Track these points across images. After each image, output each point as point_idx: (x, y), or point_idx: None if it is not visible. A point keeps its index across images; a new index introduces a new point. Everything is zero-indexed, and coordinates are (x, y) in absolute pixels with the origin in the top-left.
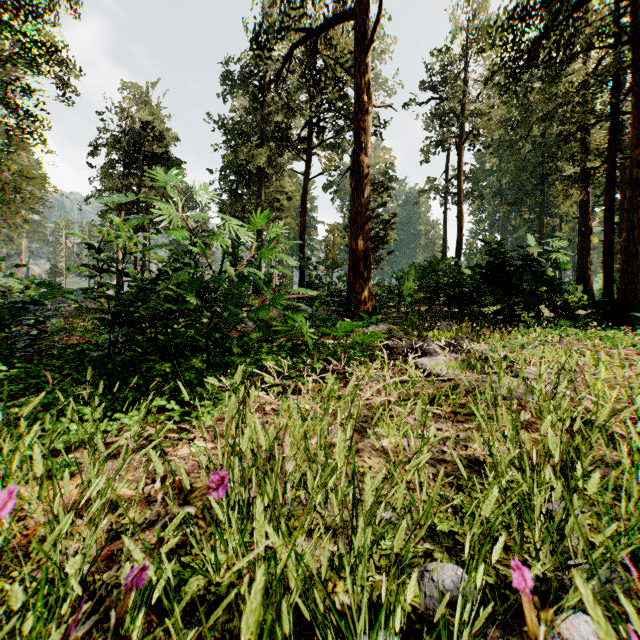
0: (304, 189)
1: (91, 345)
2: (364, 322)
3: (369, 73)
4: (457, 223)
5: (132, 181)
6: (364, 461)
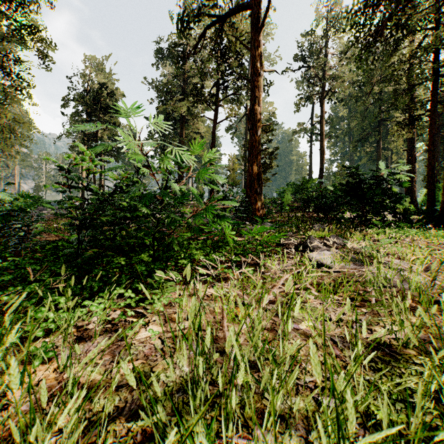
0: (213, 130)
1: (64, 242)
2: (258, 224)
3: (261, 47)
4: (320, 154)
5: None
6: (291, 344)
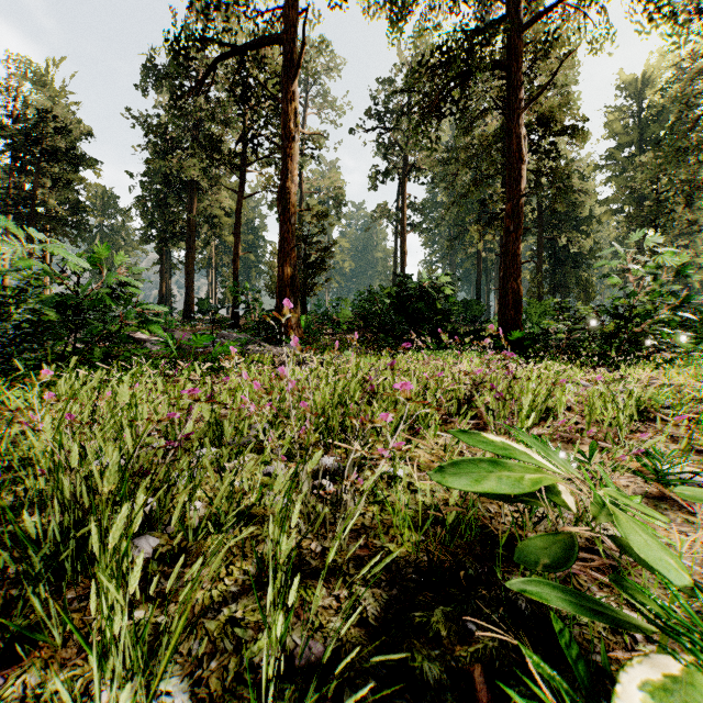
0: (238, 208)
1: None
2: None
3: (296, 101)
4: (401, 253)
5: (25, 178)
6: None
